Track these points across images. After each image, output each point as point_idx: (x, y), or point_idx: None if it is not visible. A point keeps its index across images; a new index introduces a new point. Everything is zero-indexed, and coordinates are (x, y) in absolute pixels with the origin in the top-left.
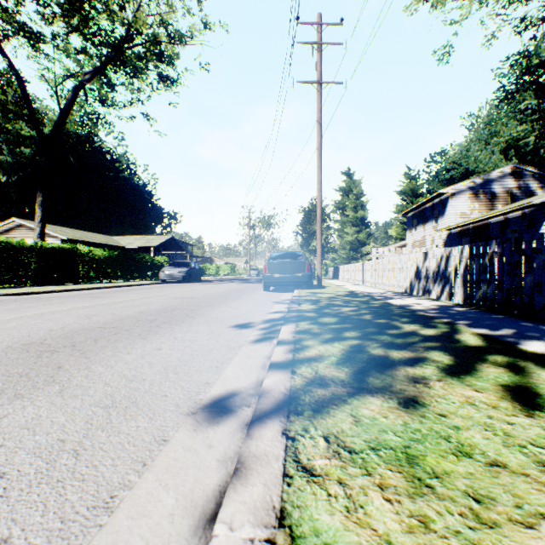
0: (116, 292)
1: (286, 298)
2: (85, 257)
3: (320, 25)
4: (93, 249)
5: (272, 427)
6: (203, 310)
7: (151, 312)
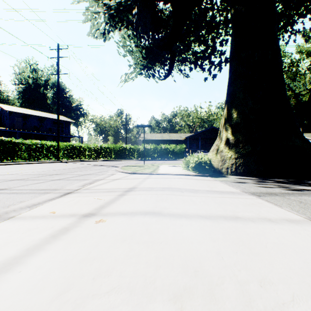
0: None
1: None
2: None
3: None
4: None
5: None
6: None
7: None
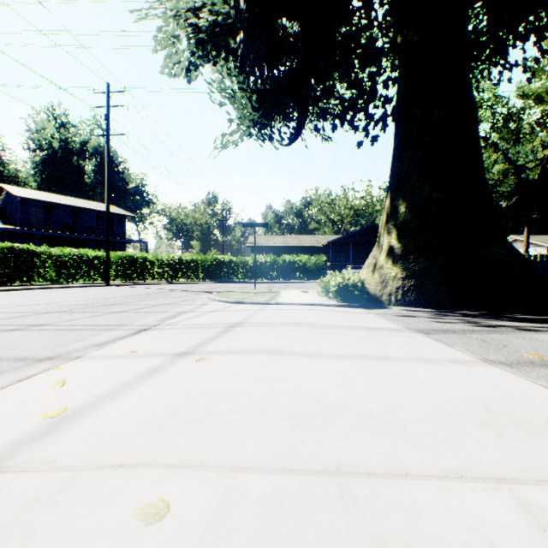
0: None
1: None
2: None
3: None
4: None
5: None
6: None
7: None
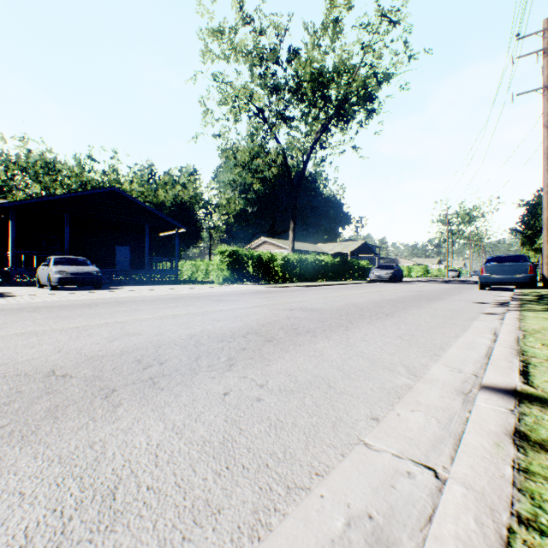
0: (357, 287)
1: (506, 294)
2: (320, 263)
3: (547, 30)
4: (324, 257)
5: (514, 311)
6: (442, 297)
7: (410, 296)
